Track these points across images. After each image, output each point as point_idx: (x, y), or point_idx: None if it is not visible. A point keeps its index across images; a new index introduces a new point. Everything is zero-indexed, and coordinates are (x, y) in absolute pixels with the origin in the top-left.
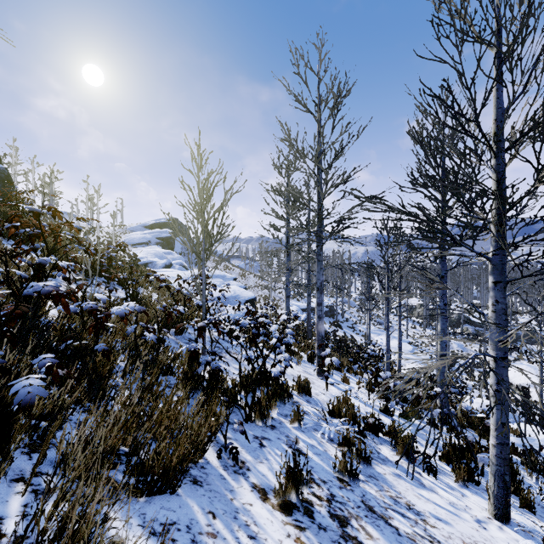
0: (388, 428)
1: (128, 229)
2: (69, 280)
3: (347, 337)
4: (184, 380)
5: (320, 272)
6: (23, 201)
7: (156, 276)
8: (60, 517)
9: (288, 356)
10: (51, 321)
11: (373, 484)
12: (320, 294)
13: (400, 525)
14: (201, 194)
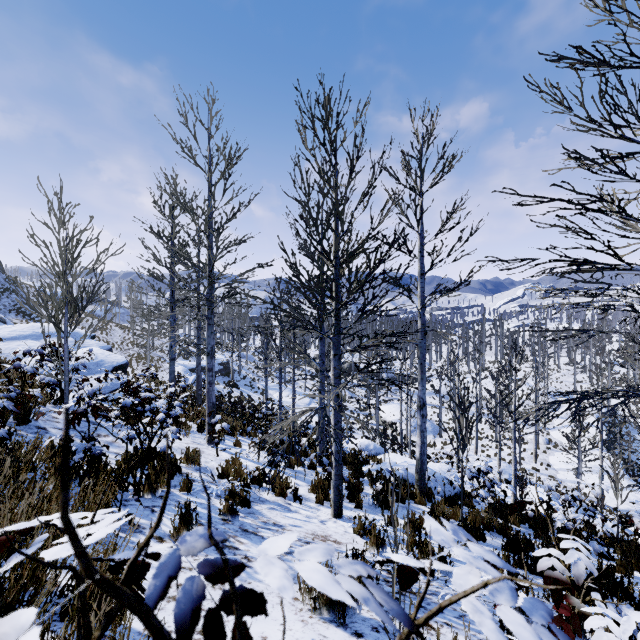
0: (271, 477)
1: None
2: None
3: (244, 398)
4: (58, 472)
5: (211, 336)
6: None
7: None
8: (13, 566)
9: (176, 429)
10: None
11: (251, 517)
12: (210, 359)
13: (266, 534)
14: (64, 254)
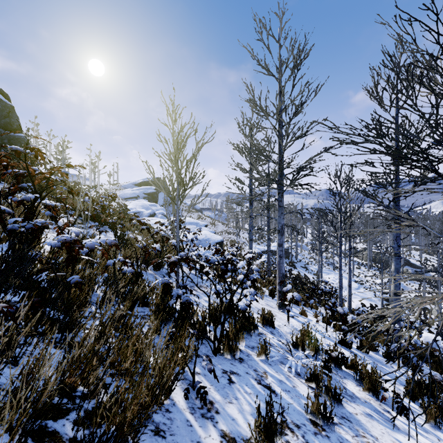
0: (350, 362)
1: (122, 187)
2: (56, 219)
3: (300, 276)
4: (157, 312)
5: (281, 216)
6: (36, 161)
7: (139, 220)
8: None
9: (253, 291)
10: (37, 255)
11: (347, 427)
12: (280, 236)
13: None
14: (175, 144)
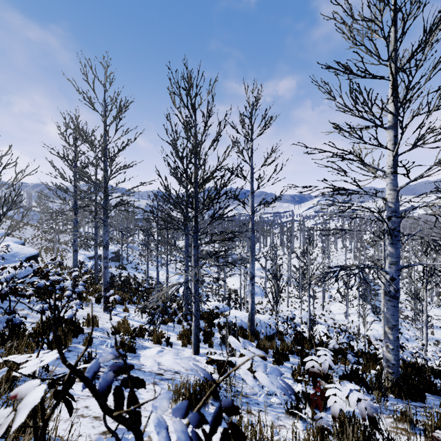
0: (150, 331)
1: None
2: None
3: (131, 277)
4: None
5: (106, 234)
6: None
7: None
8: None
9: (79, 301)
10: None
11: (136, 359)
12: (106, 250)
13: (146, 369)
14: None
